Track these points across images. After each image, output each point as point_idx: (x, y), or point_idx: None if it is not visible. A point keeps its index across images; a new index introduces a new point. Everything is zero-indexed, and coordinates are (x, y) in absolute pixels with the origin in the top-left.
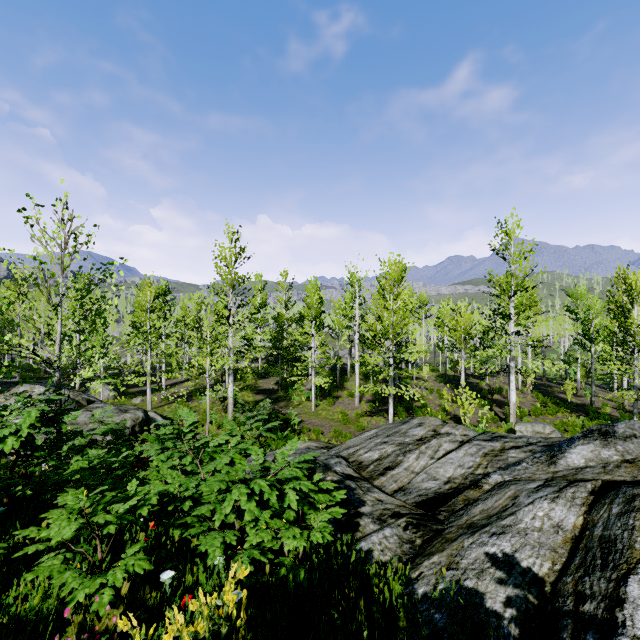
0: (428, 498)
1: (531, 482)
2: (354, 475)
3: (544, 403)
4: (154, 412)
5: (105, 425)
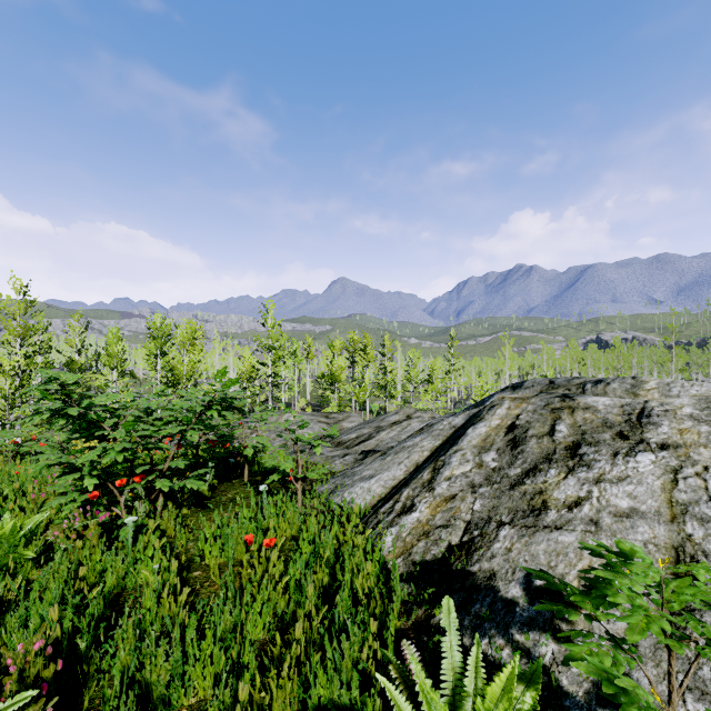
0: None
1: None
2: None
3: None
4: None
5: None
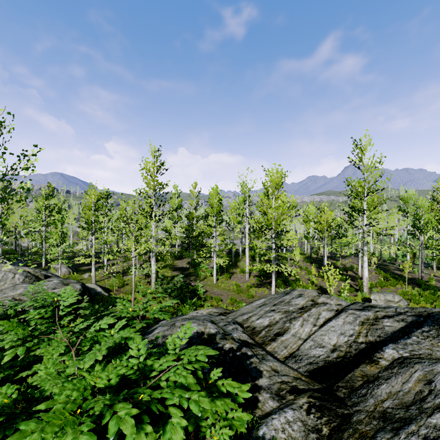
0: (319, 367)
1: (437, 362)
2: (249, 341)
3: (385, 277)
4: (95, 284)
5: None
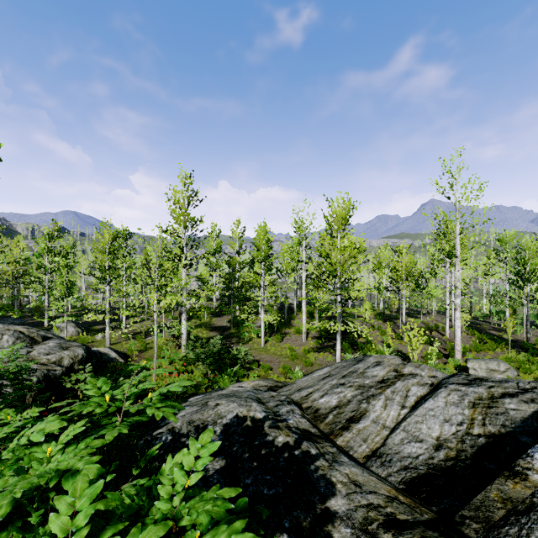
0: (420, 475)
1: None
2: (311, 431)
3: (480, 339)
4: (109, 348)
5: (37, 364)
